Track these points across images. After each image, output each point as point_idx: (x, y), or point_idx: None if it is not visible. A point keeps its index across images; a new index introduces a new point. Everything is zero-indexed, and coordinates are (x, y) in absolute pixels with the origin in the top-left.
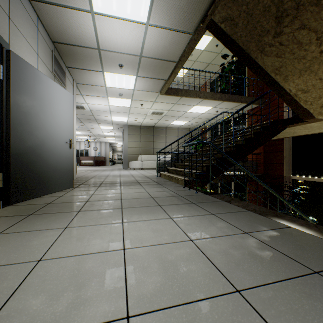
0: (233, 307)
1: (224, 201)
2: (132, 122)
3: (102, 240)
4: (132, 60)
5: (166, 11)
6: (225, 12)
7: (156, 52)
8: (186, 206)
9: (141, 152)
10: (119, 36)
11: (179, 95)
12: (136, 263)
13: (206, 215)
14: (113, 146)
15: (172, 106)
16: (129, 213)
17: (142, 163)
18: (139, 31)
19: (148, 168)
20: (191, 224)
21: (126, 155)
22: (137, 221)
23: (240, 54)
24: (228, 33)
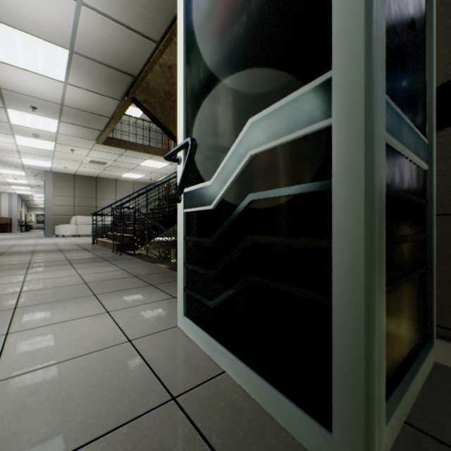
0: (78, 286)
1: (138, 258)
2: (61, 169)
3: (5, 281)
4: (51, 106)
5: (86, 79)
6: (144, 97)
7: (82, 105)
8: (98, 263)
9: (76, 212)
10: (29, 83)
11: (123, 147)
12: (32, 283)
13: (107, 265)
14: (28, 200)
15: (118, 157)
16: (35, 269)
17: (78, 227)
18: (56, 85)
19: (87, 235)
20: (89, 270)
21: (51, 216)
22: (42, 272)
23: (165, 130)
24: (151, 112)
